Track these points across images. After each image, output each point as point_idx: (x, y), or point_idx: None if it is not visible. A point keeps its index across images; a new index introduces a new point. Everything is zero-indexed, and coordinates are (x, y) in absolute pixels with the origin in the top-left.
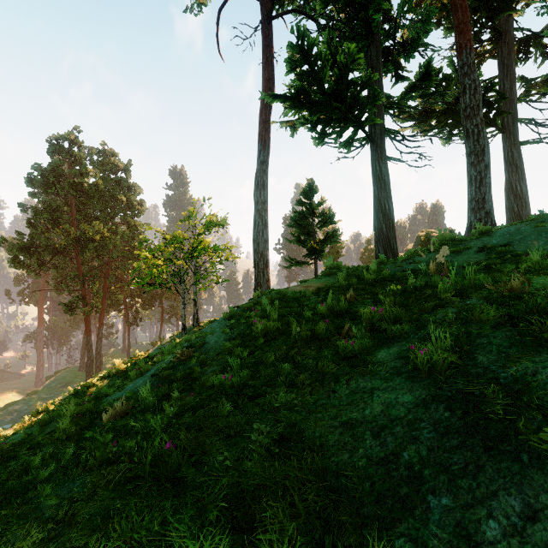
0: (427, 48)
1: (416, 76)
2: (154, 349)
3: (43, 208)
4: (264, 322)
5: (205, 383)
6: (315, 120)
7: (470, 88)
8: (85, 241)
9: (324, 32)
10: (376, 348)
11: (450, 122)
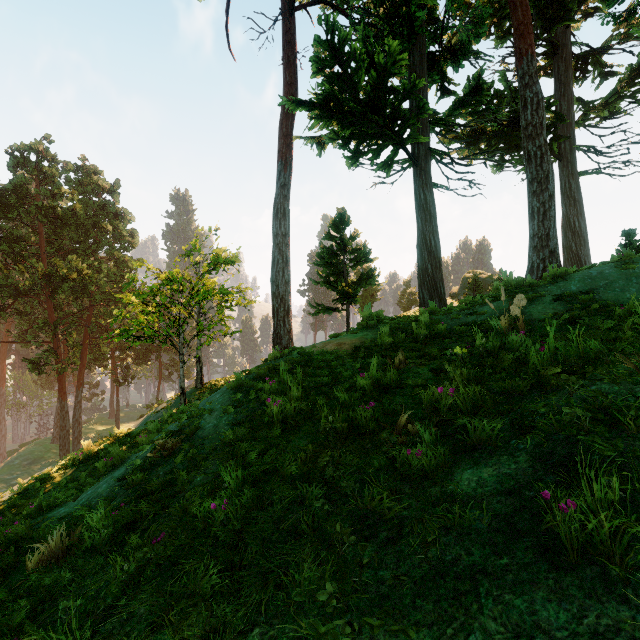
0: (479, 56)
1: (465, 89)
2: (146, 418)
3: (1, 237)
4: (281, 402)
5: (189, 506)
6: (348, 135)
7: (532, 102)
8: (57, 281)
9: (359, 27)
10: (454, 461)
11: (502, 147)
